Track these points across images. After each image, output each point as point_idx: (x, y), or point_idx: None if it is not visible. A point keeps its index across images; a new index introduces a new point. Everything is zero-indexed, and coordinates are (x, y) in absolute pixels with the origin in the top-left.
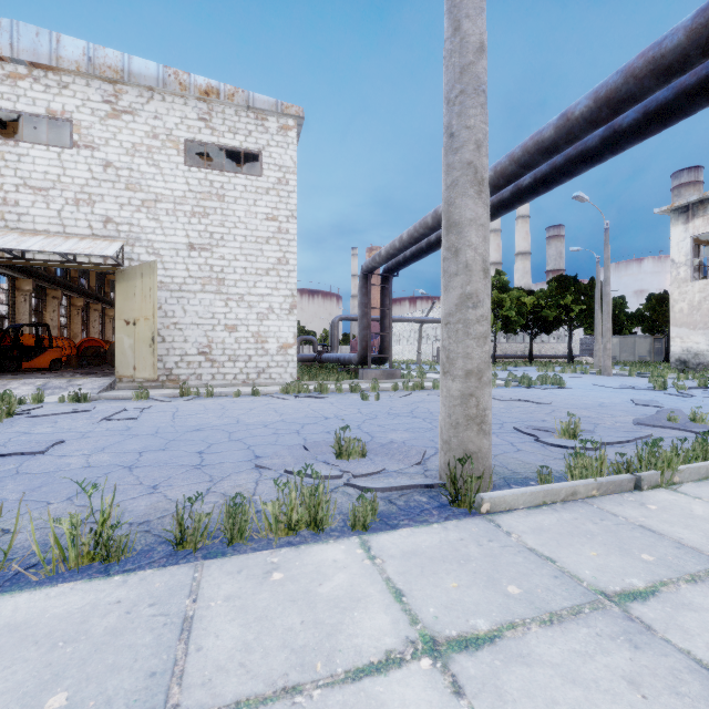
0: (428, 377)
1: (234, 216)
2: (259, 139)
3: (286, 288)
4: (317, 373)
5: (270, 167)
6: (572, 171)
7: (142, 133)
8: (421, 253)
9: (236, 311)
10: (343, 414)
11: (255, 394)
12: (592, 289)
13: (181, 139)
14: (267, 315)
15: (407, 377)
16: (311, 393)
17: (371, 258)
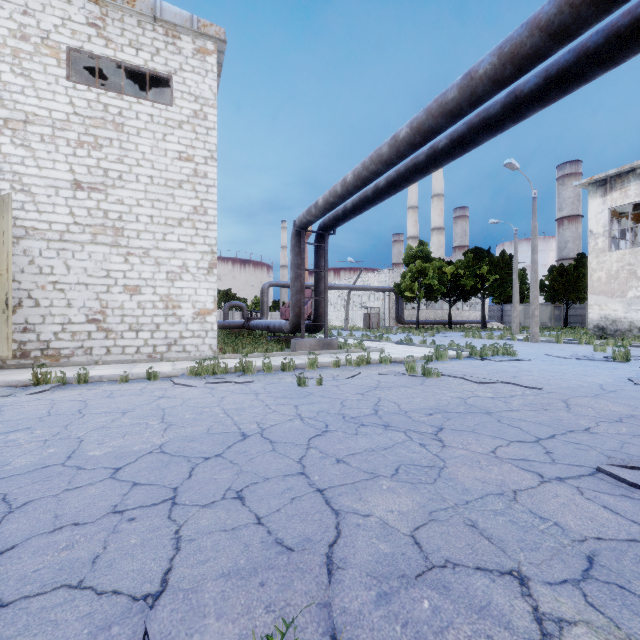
0: (365, 346)
1: (136, 151)
2: (170, 60)
3: (204, 243)
4: (243, 343)
5: (184, 96)
6: (615, 53)
7: (4, 30)
8: (366, 203)
9: (139, 269)
10: (273, 424)
11: (151, 378)
12: (502, 261)
13: (62, 45)
14: (180, 274)
15: (344, 346)
16: (231, 374)
17: (306, 211)
